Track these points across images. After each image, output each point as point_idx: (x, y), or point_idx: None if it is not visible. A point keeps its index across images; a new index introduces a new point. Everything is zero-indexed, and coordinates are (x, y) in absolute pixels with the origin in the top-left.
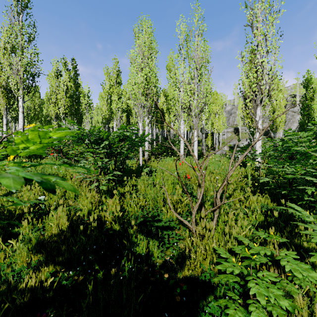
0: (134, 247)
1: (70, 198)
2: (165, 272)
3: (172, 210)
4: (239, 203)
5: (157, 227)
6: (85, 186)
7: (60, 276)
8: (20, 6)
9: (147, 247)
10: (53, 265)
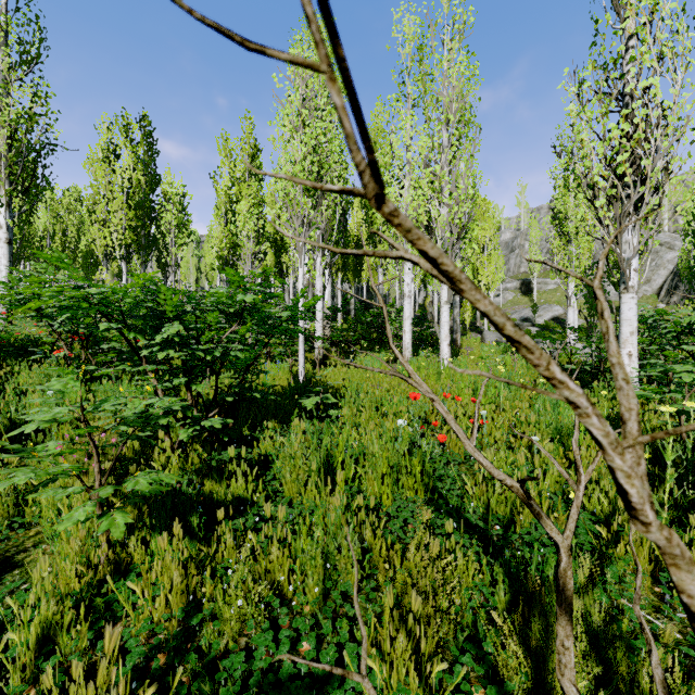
0: None
1: (42, 522)
2: None
3: None
4: (652, 567)
5: None
6: None
7: None
8: None
9: None
10: None
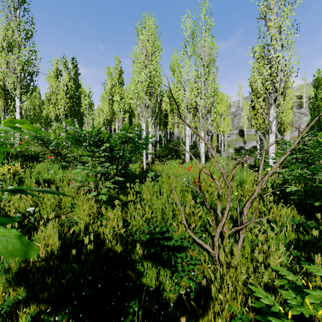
0: (140, 278)
1: (66, 208)
2: (181, 313)
3: (188, 231)
4: (259, 214)
5: (167, 246)
6: (84, 194)
7: (44, 319)
8: (17, 1)
9: (157, 278)
10: (35, 304)
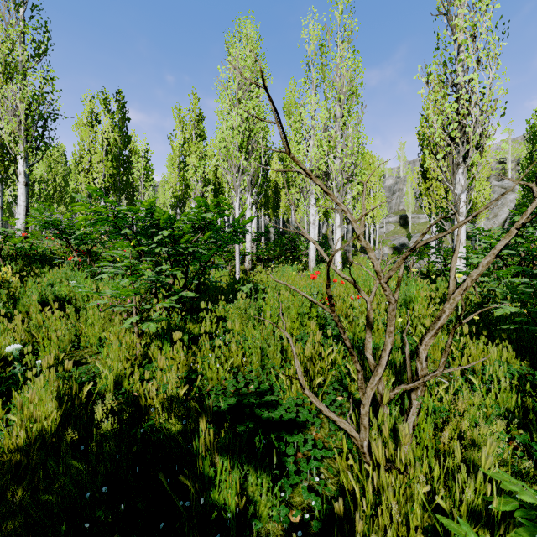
0: (208, 490)
1: (89, 347)
2: None
3: (308, 392)
4: None
5: (268, 421)
6: (123, 321)
7: None
8: None
9: (243, 491)
10: None
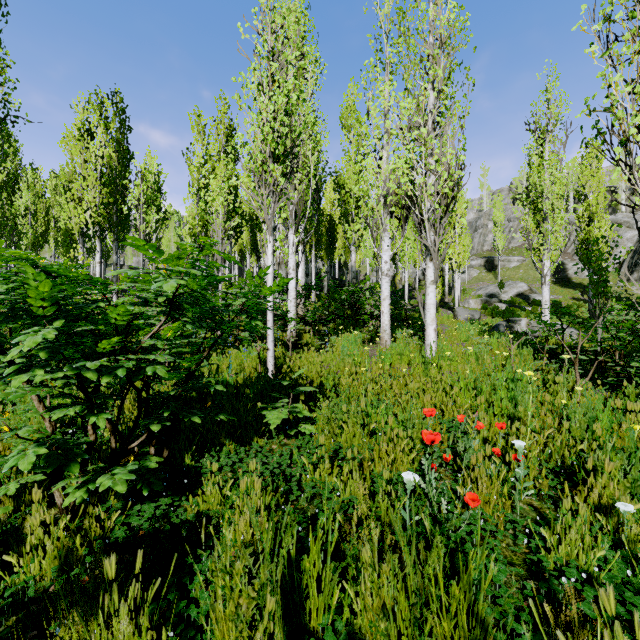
0: None
1: None
2: None
3: None
4: None
5: None
6: None
7: None
8: None
9: None
10: None
